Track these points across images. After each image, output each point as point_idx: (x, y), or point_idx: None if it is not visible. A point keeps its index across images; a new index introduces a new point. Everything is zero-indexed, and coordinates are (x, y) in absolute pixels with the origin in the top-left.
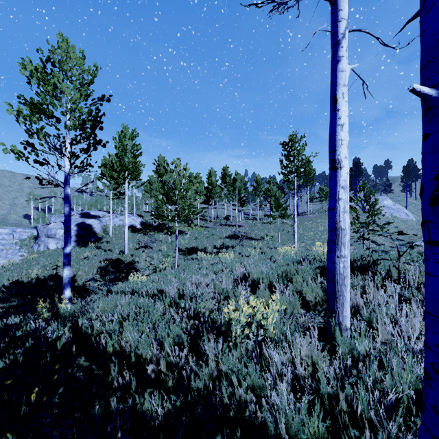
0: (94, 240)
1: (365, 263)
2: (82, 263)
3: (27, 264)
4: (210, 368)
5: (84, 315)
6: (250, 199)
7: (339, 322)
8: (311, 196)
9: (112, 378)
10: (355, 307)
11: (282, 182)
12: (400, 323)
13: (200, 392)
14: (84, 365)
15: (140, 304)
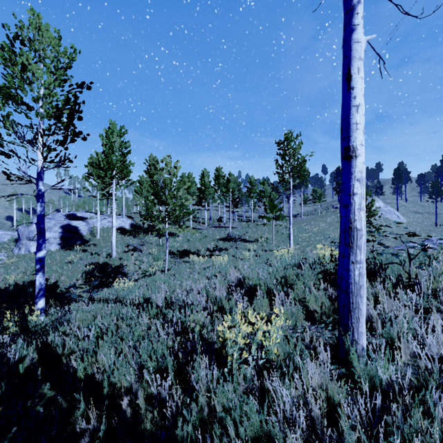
0: (80, 243)
1: (372, 268)
2: (66, 268)
3: (5, 269)
4: (199, 406)
5: (57, 330)
6: (243, 201)
7: (354, 339)
8: (305, 198)
9: (74, 419)
10: (366, 318)
11: (278, 182)
12: (424, 340)
13: (186, 441)
14: (48, 395)
15: (123, 315)
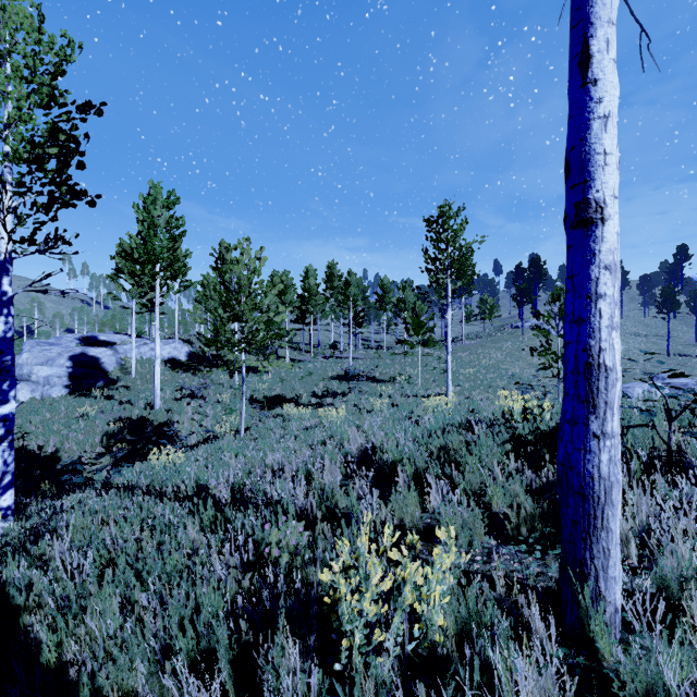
0: (102, 384)
1: None
2: (76, 427)
3: None
4: None
5: (25, 553)
6: (371, 316)
7: (598, 591)
8: (468, 312)
9: None
10: None
11: (428, 285)
12: None
13: None
14: None
15: (154, 520)
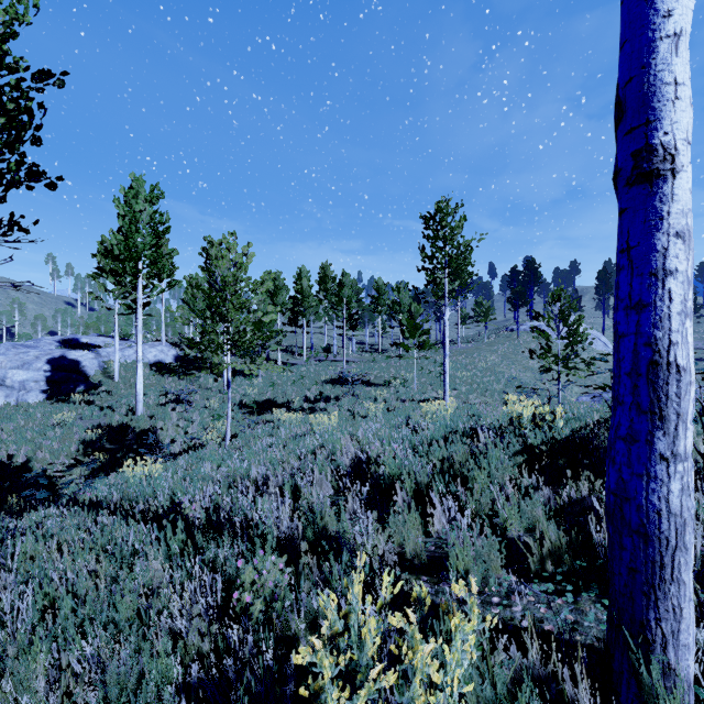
0: (83, 389)
1: None
2: (51, 434)
3: None
4: None
5: None
6: (366, 319)
7: (665, 662)
8: (463, 314)
9: None
10: None
11: (425, 285)
12: None
13: None
14: None
15: (115, 546)
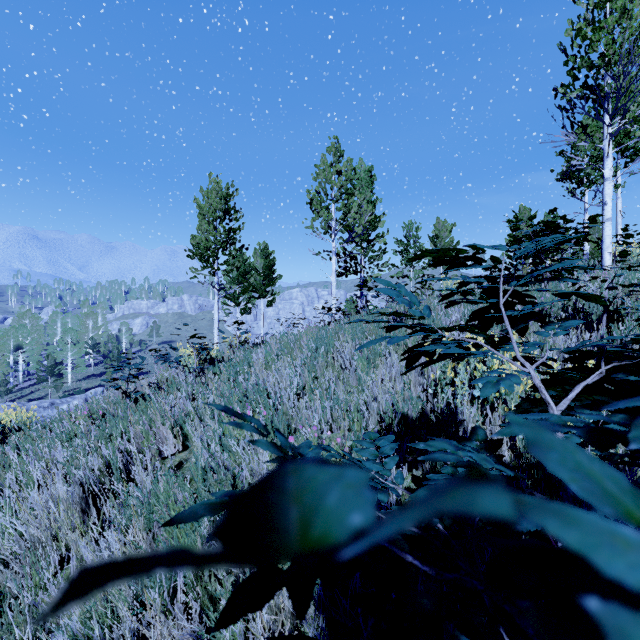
0: None
1: None
2: None
3: None
4: None
5: None
6: None
7: None
8: None
9: None
10: None
11: None
12: None
13: None
14: None
15: None
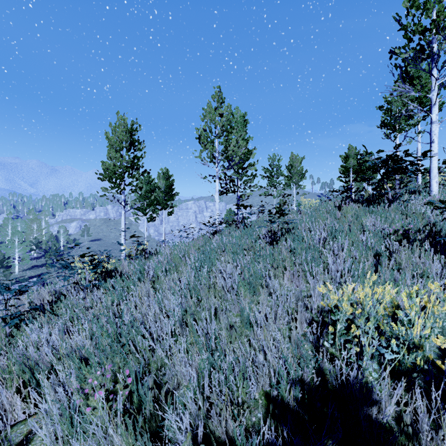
0: None
1: None
2: None
3: None
4: None
5: None
6: None
7: None
8: None
9: None
10: None
11: None
12: None
13: None
14: None
15: None
